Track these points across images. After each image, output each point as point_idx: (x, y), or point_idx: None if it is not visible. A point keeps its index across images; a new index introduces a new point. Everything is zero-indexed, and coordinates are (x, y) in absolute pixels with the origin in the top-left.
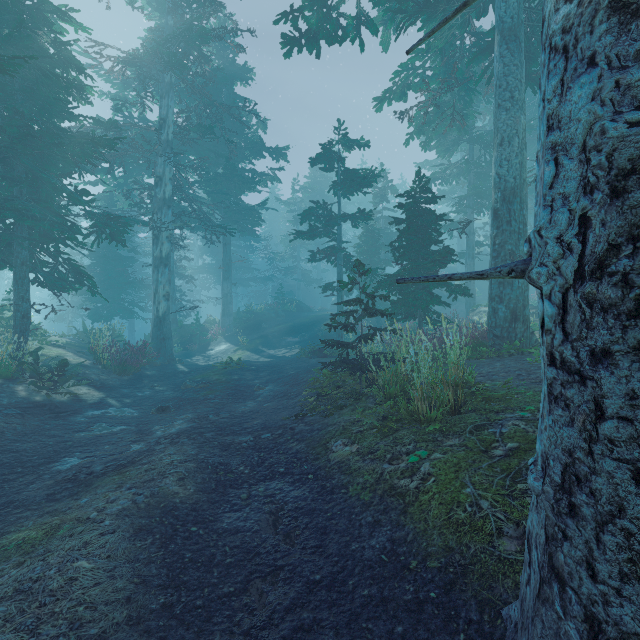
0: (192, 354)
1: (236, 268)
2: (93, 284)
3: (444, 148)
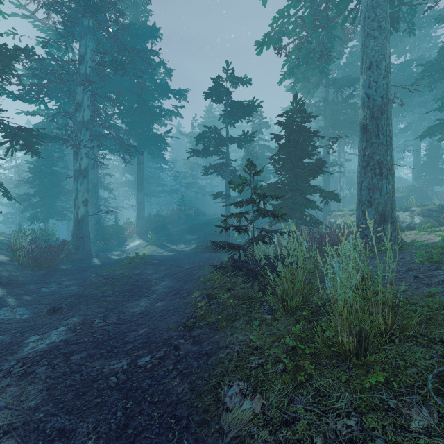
0: (111, 248)
1: (149, 183)
2: (5, 189)
3: (307, 90)
